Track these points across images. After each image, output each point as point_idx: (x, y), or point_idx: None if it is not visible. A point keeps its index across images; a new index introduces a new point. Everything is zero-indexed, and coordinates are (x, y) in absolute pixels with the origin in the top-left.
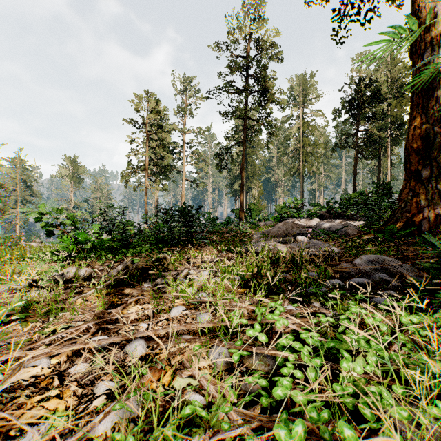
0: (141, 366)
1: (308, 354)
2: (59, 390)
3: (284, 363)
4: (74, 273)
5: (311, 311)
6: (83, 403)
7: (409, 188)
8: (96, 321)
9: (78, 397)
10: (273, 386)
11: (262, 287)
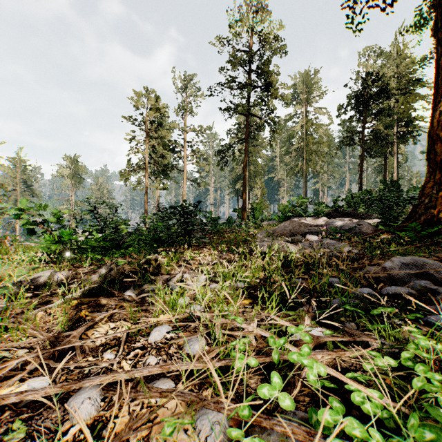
0: None
1: None
2: None
3: None
4: (47, 277)
5: (348, 339)
6: None
7: (433, 181)
8: (35, 354)
9: None
10: None
11: (274, 299)
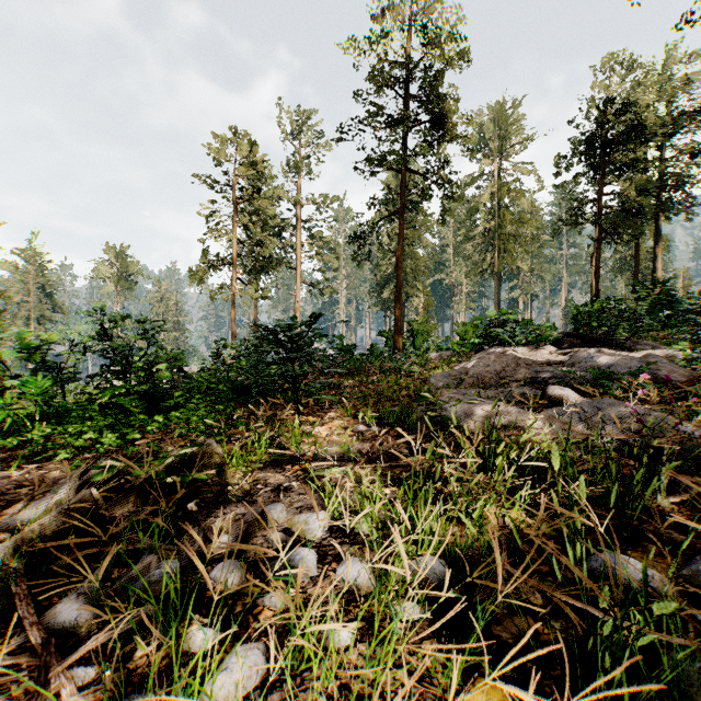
0: None
1: None
2: None
3: None
4: None
5: None
6: None
7: None
8: None
9: None
10: None
11: None
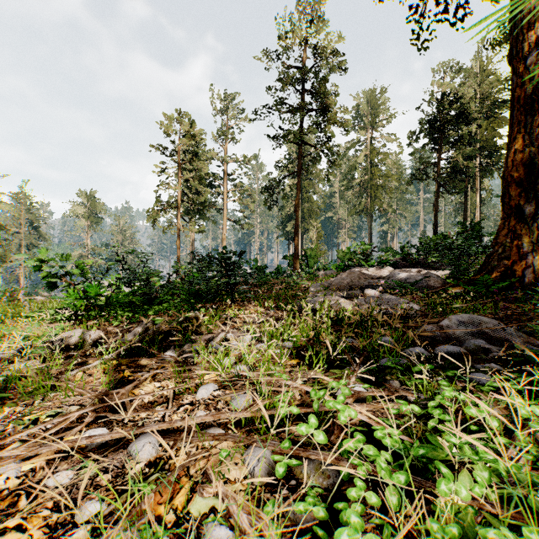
0: (147, 477)
1: (386, 466)
2: (23, 517)
3: (352, 476)
4: (78, 337)
5: (387, 394)
6: (54, 538)
7: (508, 228)
8: (93, 407)
9: (51, 528)
10: (336, 513)
11: (321, 358)
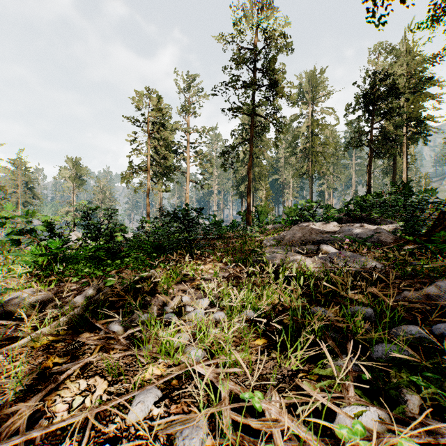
0: None
1: None
2: None
3: None
4: (24, 299)
5: (427, 440)
6: None
7: None
8: None
9: None
10: None
11: (298, 347)
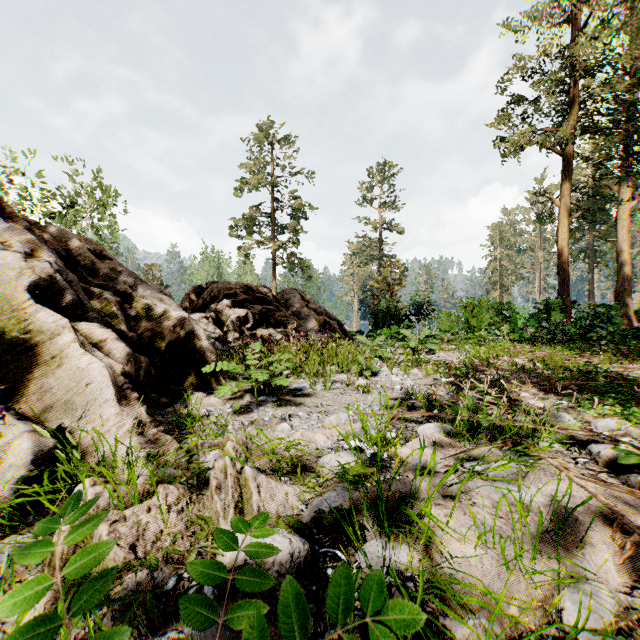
0: None
1: None
2: None
3: None
4: None
5: None
6: None
7: None
8: None
9: None
10: None
11: None
